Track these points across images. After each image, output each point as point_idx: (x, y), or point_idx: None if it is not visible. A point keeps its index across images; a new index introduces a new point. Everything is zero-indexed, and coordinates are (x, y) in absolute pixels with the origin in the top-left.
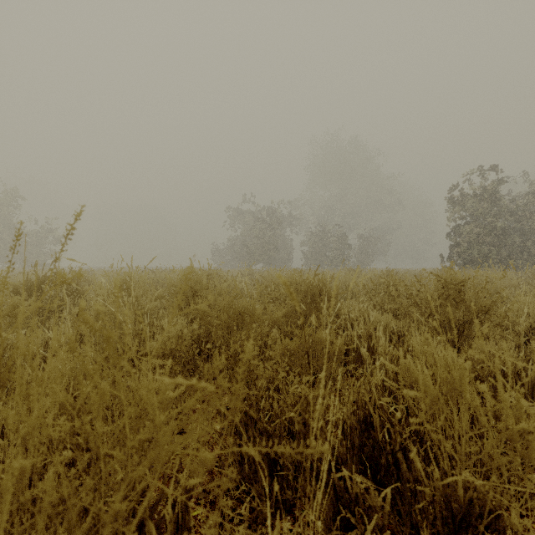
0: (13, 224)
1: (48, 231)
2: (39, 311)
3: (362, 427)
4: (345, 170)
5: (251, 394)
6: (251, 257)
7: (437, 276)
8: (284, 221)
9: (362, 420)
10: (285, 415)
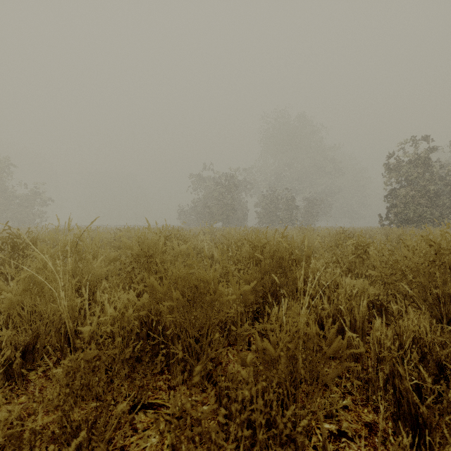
0: (6, 188)
1: (36, 195)
2: None
3: None
4: (293, 142)
5: None
6: (212, 217)
7: (429, 239)
8: (240, 185)
9: None
10: None
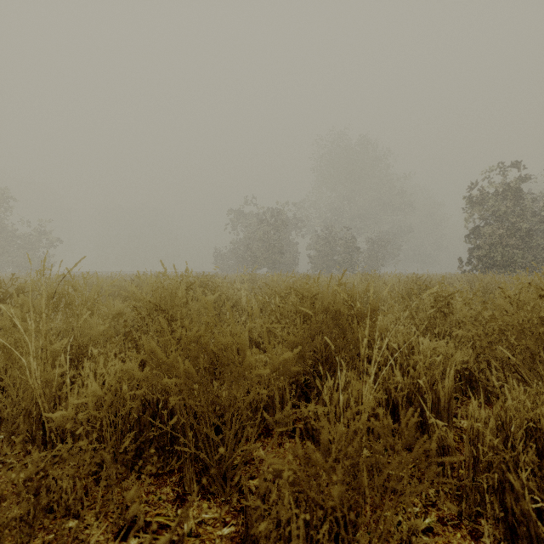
0: (4, 226)
1: (42, 234)
2: None
3: None
4: (353, 170)
5: None
6: (255, 262)
7: (539, 288)
8: (290, 223)
9: None
10: None
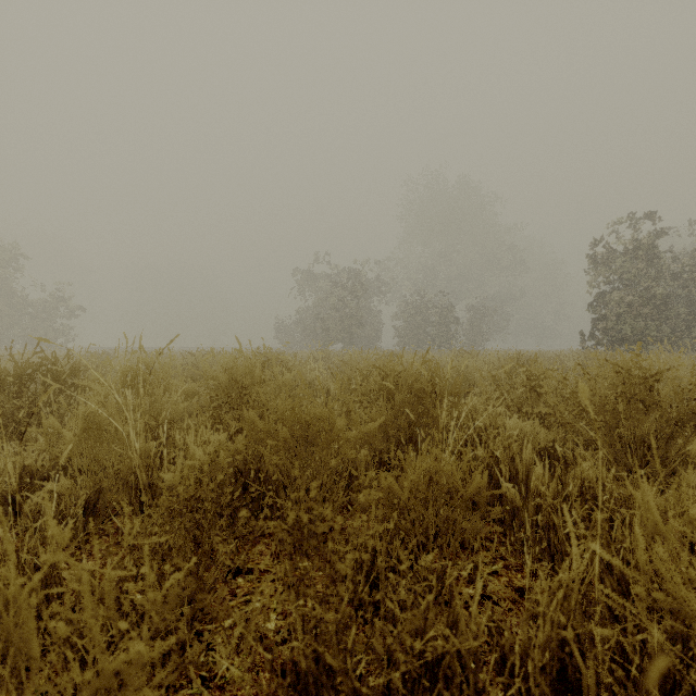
0: (13, 291)
1: (60, 301)
2: (14, 415)
3: (555, 686)
4: (451, 220)
5: (327, 620)
6: (327, 335)
7: (616, 365)
8: (371, 287)
9: (555, 673)
10: (397, 659)
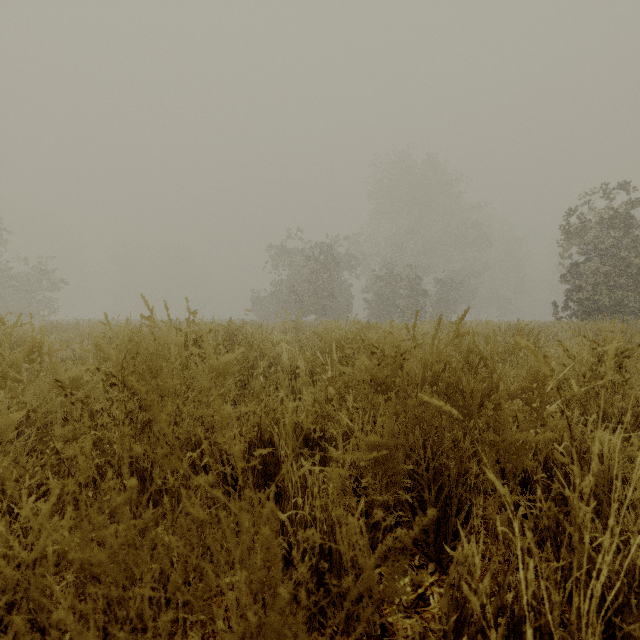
0: None
1: (42, 274)
2: None
3: None
4: (419, 197)
5: None
6: (300, 307)
7: None
8: (342, 261)
9: None
10: None
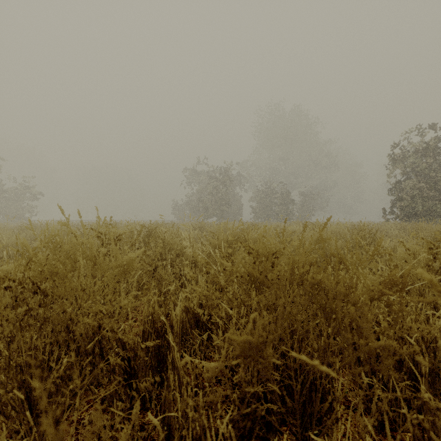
0: None
1: (26, 189)
2: None
3: None
4: (288, 135)
5: None
6: (206, 212)
7: None
8: (235, 180)
9: None
10: None
